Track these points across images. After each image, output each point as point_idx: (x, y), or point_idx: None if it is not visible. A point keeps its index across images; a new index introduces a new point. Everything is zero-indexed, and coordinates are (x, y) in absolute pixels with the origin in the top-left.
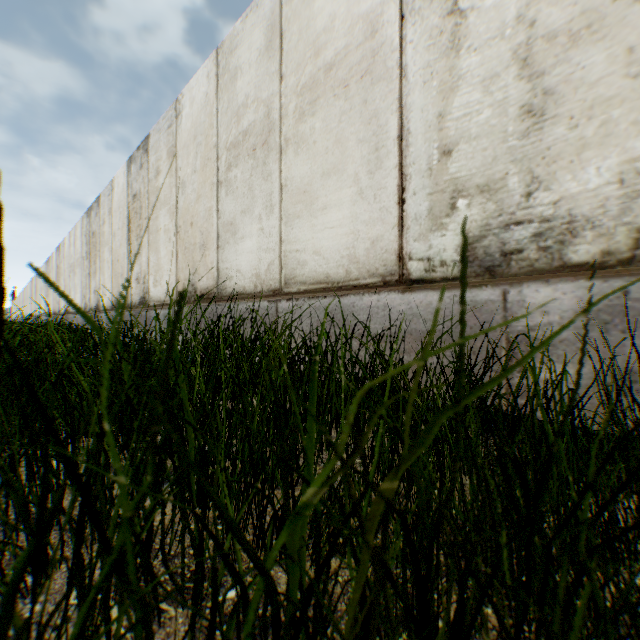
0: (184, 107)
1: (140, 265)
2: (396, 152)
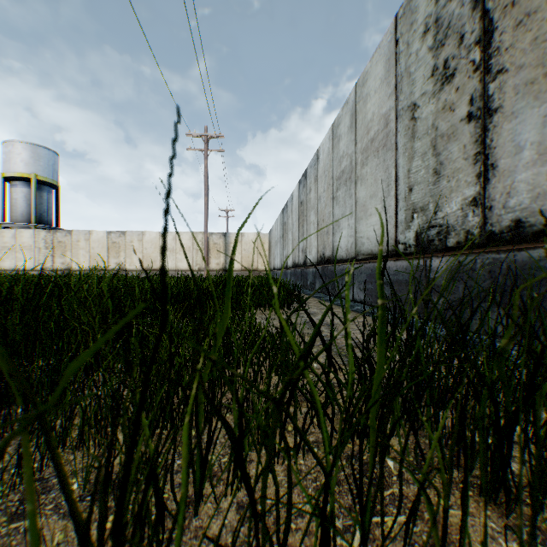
0: None
1: None
2: (35, 259)
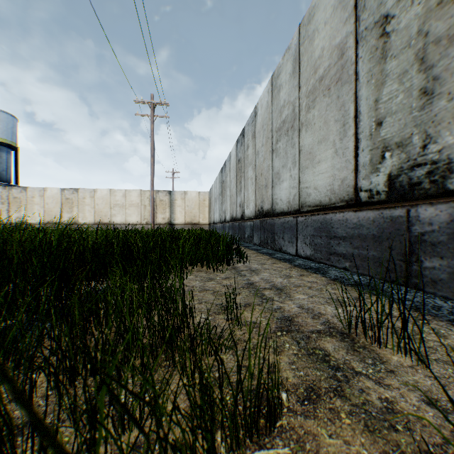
0: None
1: None
2: None
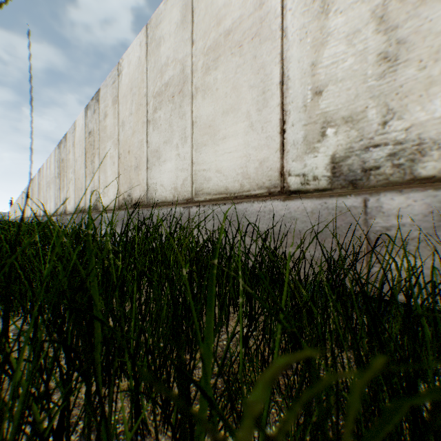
0: (124, 68)
1: (93, 182)
2: (278, 94)
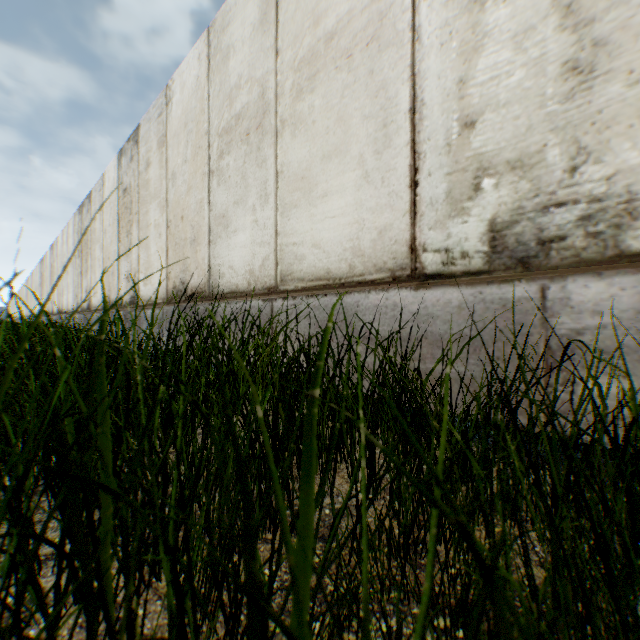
0: (174, 93)
1: (130, 263)
2: (408, 127)
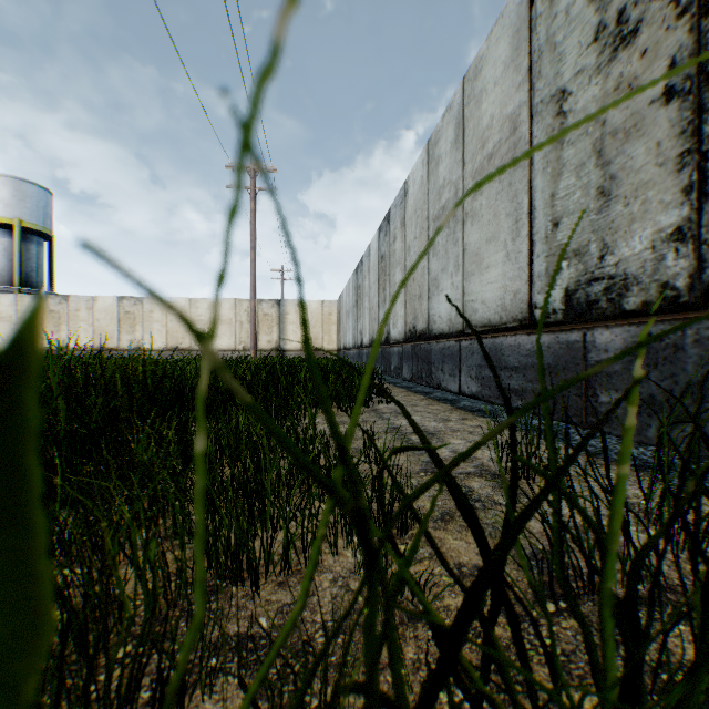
0: None
1: None
2: None
